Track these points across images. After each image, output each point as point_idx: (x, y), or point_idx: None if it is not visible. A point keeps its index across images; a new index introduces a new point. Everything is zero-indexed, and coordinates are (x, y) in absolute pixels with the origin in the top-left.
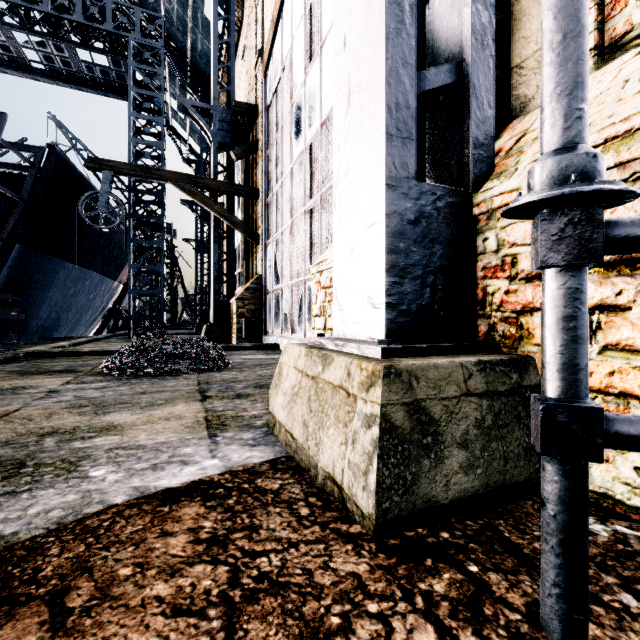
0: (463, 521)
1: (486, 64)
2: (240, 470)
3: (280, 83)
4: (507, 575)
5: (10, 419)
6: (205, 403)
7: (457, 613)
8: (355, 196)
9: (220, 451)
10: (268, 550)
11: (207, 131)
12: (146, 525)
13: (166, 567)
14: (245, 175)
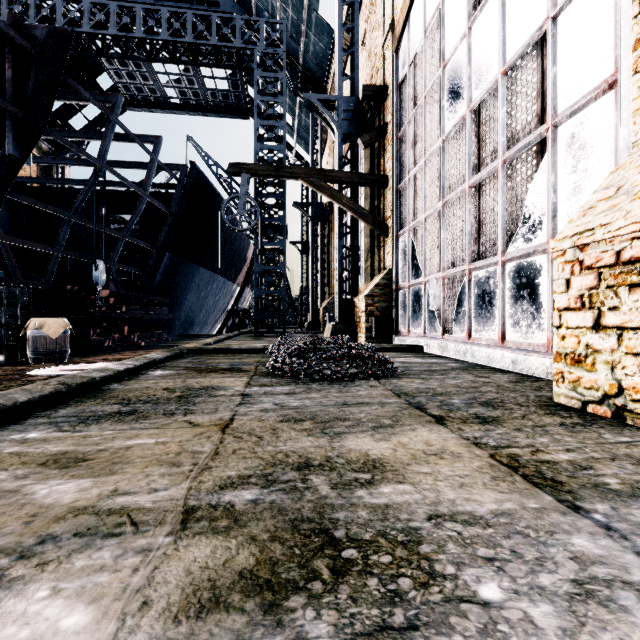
0: None
1: None
2: None
3: (420, 51)
4: None
5: (236, 433)
6: (452, 429)
7: None
8: None
9: None
10: None
11: (332, 123)
12: None
13: None
14: (370, 164)
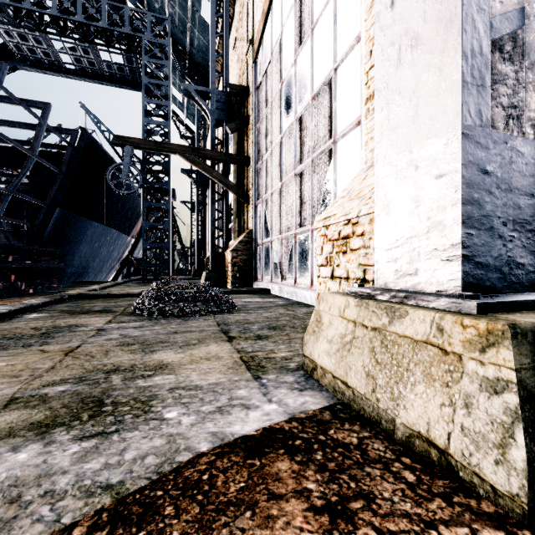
0: None
1: None
2: (304, 418)
3: (269, 66)
4: None
5: (76, 355)
6: (233, 344)
7: None
8: (410, 149)
9: (273, 395)
10: (405, 531)
11: (206, 110)
12: (247, 482)
13: None
14: (237, 146)
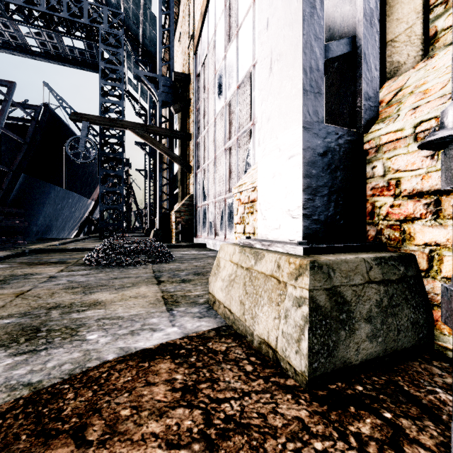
0: (370, 377)
1: (373, 38)
2: (194, 336)
3: (206, 58)
4: (415, 421)
5: (25, 297)
6: (160, 286)
7: (384, 451)
8: (276, 136)
9: (177, 321)
10: (228, 398)
11: (154, 93)
12: (134, 377)
13: (155, 410)
14: (181, 124)
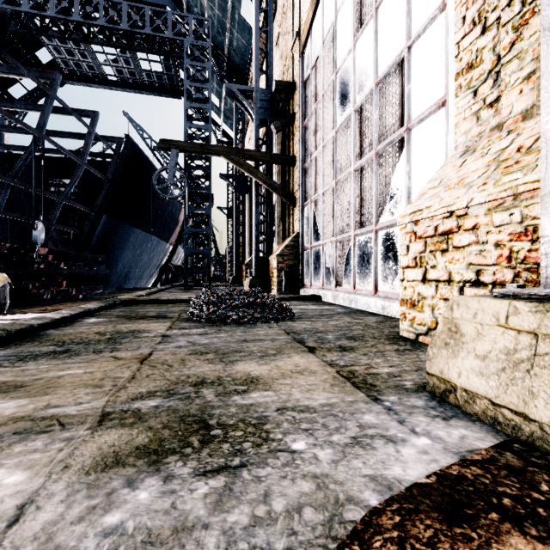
0: None
1: None
2: (481, 460)
3: (319, 57)
4: None
5: (152, 364)
6: (318, 355)
7: None
8: None
9: (412, 424)
10: None
11: (250, 110)
12: None
13: None
14: (282, 146)
